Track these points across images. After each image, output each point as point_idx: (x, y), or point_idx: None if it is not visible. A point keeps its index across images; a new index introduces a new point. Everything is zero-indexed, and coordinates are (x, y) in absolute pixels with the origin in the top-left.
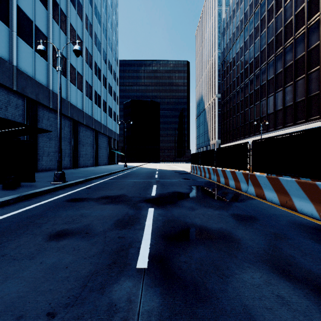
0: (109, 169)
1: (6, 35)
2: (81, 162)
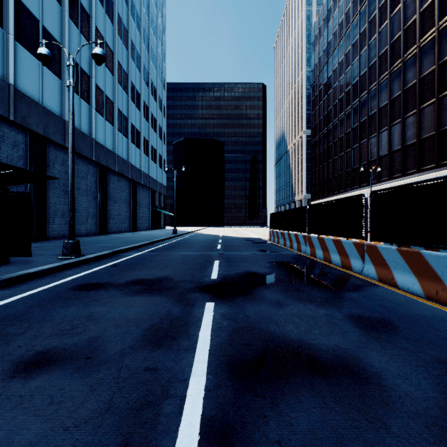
0: (151, 236)
1: None
2: (111, 225)
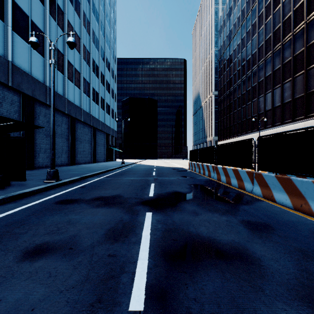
0: (106, 166)
1: (0, 29)
2: (78, 159)
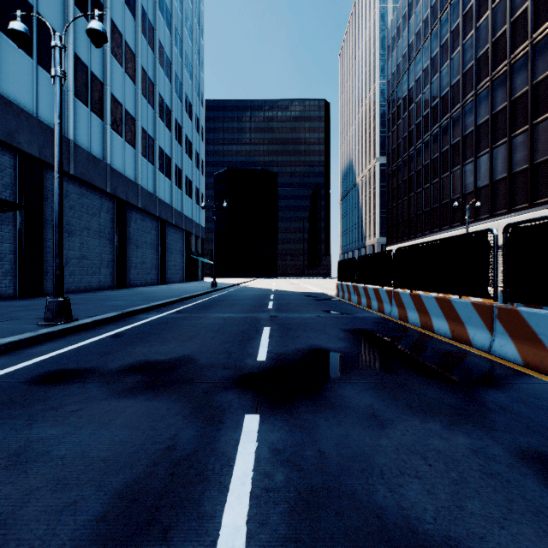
0: (183, 291)
1: None
2: (132, 277)
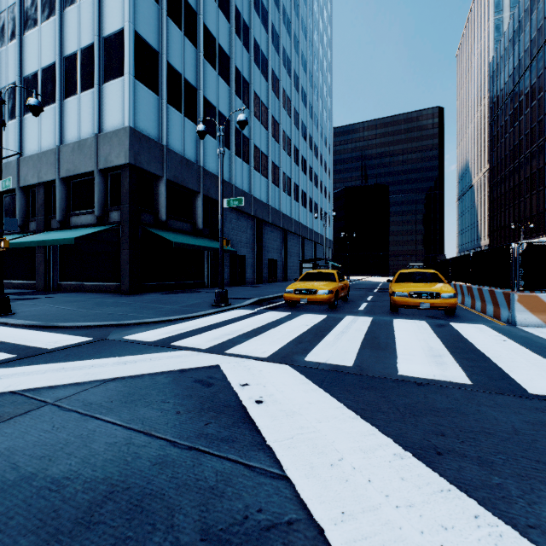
0: None
1: (278, 194)
2: None
